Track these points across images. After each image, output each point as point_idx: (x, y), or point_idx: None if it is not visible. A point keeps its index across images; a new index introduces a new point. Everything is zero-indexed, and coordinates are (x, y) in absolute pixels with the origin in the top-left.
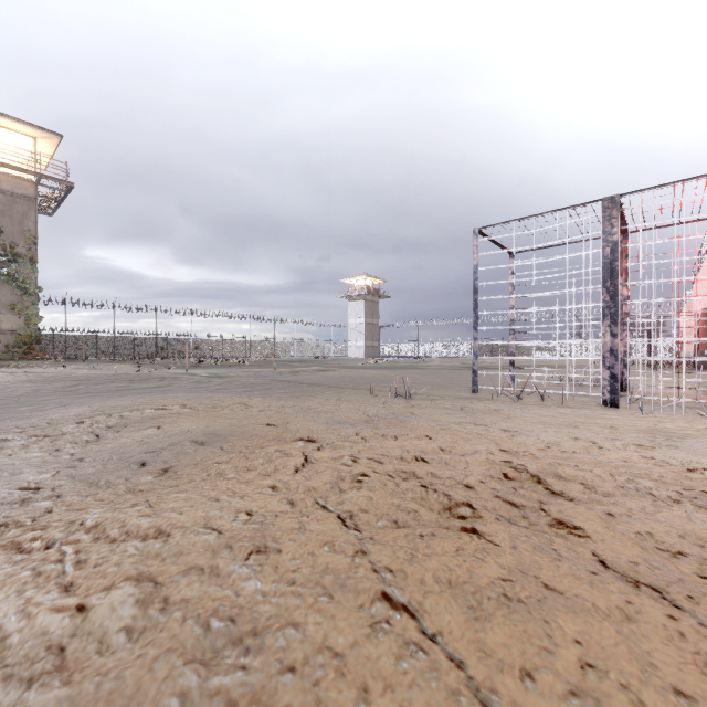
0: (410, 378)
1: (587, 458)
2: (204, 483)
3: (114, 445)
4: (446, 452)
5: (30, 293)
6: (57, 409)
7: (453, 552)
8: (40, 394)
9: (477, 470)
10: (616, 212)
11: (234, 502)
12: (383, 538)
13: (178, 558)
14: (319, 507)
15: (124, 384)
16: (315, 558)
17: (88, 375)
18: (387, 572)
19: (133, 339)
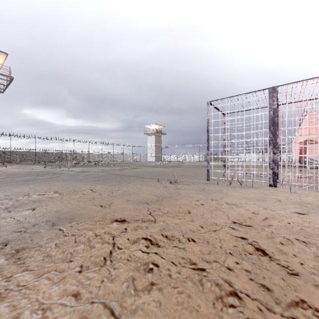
0: (176, 172)
1: (279, 225)
2: (30, 276)
3: (1, 223)
4: (205, 229)
5: None
6: None
7: None
8: None
9: (229, 248)
10: (275, 94)
11: None
12: None
13: None
14: None
15: (33, 177)
16: None
17: (15, 172)
18: None
19: (45, 153)
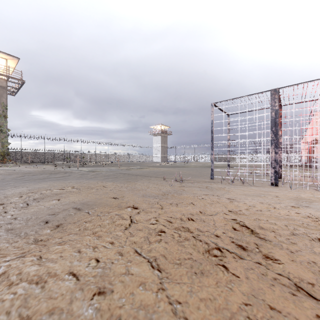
0: (181, 172)
1: (270, 214)
2: (75, 236)
3: (34, 210)
4: (203, 213)
5: (4, 132)
6: (11, 189)
7: (214, 285)
8: (5, 181)
9: (220, 225)
10: (277, 96)
11: (89, 252)
12: (174, 276)
13: (48, 299)
14: (137, 254)
15: (47, 175)
16: (134, 295)
17: (30, 171)
18: (177, 304)
19: (53, 153)
